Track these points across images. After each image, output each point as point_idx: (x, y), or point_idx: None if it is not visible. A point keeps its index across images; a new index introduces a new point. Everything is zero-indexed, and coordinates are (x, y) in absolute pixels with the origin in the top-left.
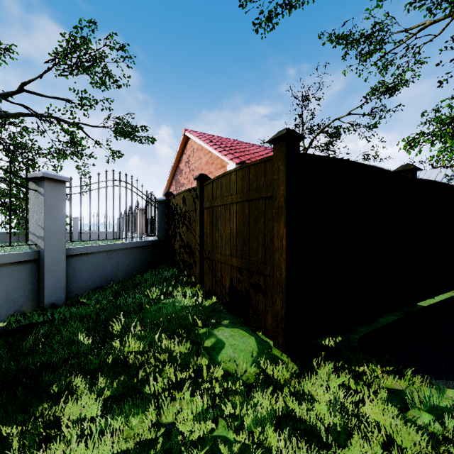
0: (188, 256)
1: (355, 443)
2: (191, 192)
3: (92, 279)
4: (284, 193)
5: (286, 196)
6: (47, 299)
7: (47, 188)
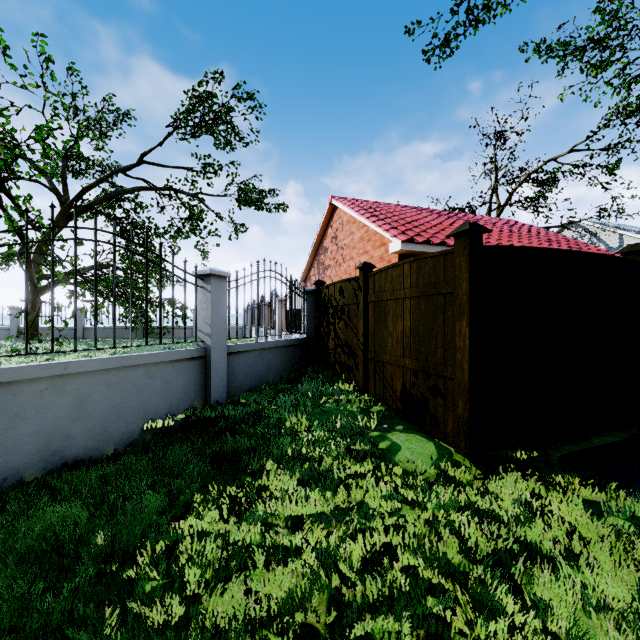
0: (347, 357)
1: (537, 527)
2: (352, 283)
3: (246, 380)
4: (466, 290)
5: (469, 293)
6: (213, 396)
7: (213, 285)
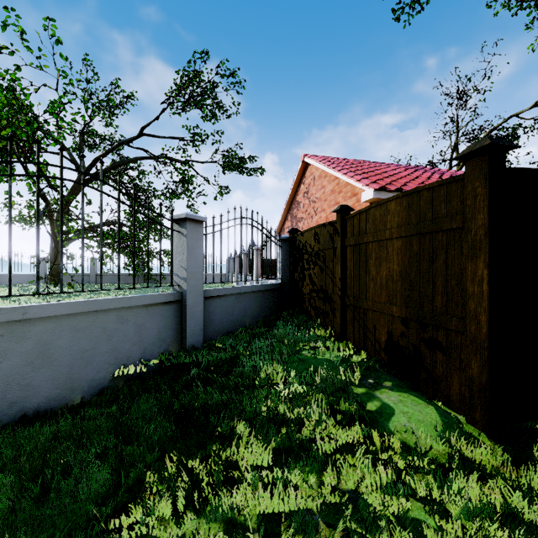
0: (322, 302)
1: None
2: (327, 227)
3: (223, 323)
4: (484, 222)
5: (489, 226)
6: (189, 341)
7: (189, 229)
